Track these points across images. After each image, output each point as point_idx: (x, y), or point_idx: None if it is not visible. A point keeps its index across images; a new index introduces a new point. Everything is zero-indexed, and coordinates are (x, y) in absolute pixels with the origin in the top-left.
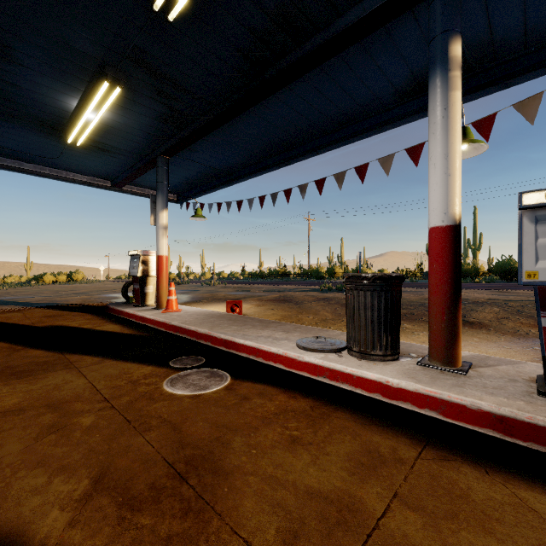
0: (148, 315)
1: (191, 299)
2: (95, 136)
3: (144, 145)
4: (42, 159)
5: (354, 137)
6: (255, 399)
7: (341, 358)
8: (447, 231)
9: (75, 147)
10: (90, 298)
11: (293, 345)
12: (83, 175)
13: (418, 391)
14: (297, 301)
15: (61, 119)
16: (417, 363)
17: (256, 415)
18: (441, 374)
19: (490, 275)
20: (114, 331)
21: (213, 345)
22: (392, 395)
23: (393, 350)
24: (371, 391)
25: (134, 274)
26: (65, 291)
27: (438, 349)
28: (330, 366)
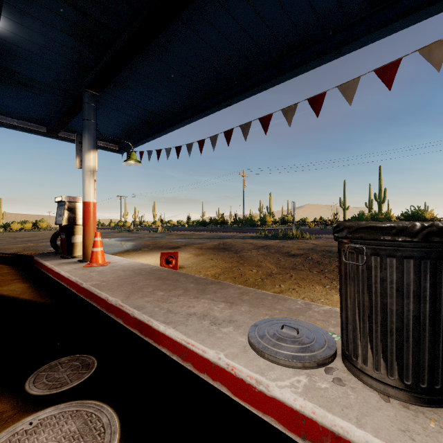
0: (64, 271)
1: (133, 246)
2: (4, 61)
3: (67, 77)
4: None
5: (305, 65)
6: None
7: (346, 393)
8: None
9: None
10: (34, 245)
11: (242, 339)
12: (12, 118)
13: None
14: (236, 250)
15: None
16: None
17: None
18: None
19: None
20: (10, 295)
21: (125, 324)
22: None
23: None
24: None
25: (59, 222)
26: (21, 238)
27: None
28: (335, 427)
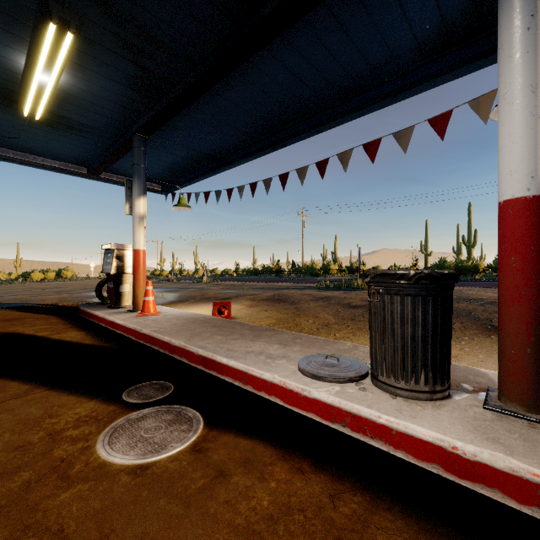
0: (119, 319)
1: (178, 298)
2: (58, 108)
3: (117, 121)
4: (2, 140)
5: (362, 110)
6: (237, 476)
7: (366, 394)
8: (536, 204)
9: (37, 123)
10: (68, 297)
11: (293, 367)
12: (53, 160)
13: (517, 473)
14: (293, 301)
15: (12, 85)
16: (485, 406)
17: (235, 524)
18: (533, 429)
19: (490, 272)
20: (73, 340)
21: (189, 362)
22: (463, 471)
23: (444, 383)
24: (423, 458)
25: (107, 271)
26: (48, 289)
27: (520, 386)
28: (352, 409)
